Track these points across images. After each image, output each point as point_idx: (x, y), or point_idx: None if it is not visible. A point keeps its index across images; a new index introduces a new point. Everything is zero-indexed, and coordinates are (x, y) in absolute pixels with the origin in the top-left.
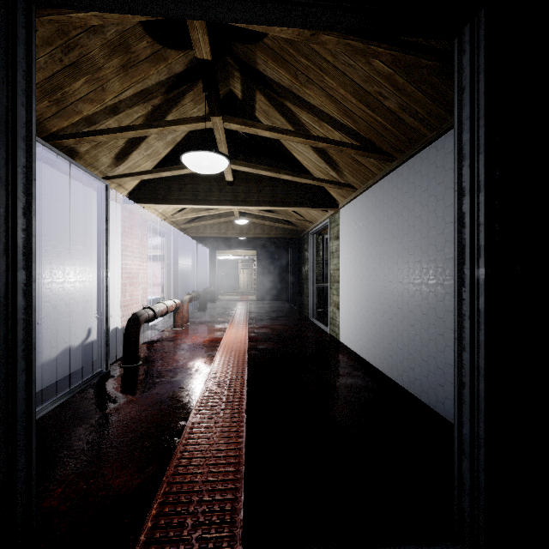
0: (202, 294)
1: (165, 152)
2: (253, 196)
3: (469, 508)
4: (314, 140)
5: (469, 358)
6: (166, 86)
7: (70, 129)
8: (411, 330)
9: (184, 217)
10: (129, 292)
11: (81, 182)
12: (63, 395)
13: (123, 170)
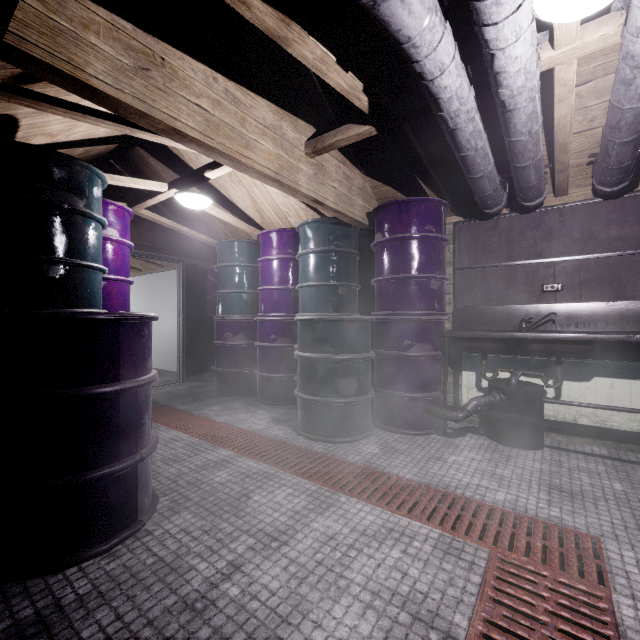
0: None
1: None
2: None
3: (179, 373)
4: None
5: (179, 339)
6: None
7: None
8: (171, 344)
9: None
10: None
11: None
12: None
13: None
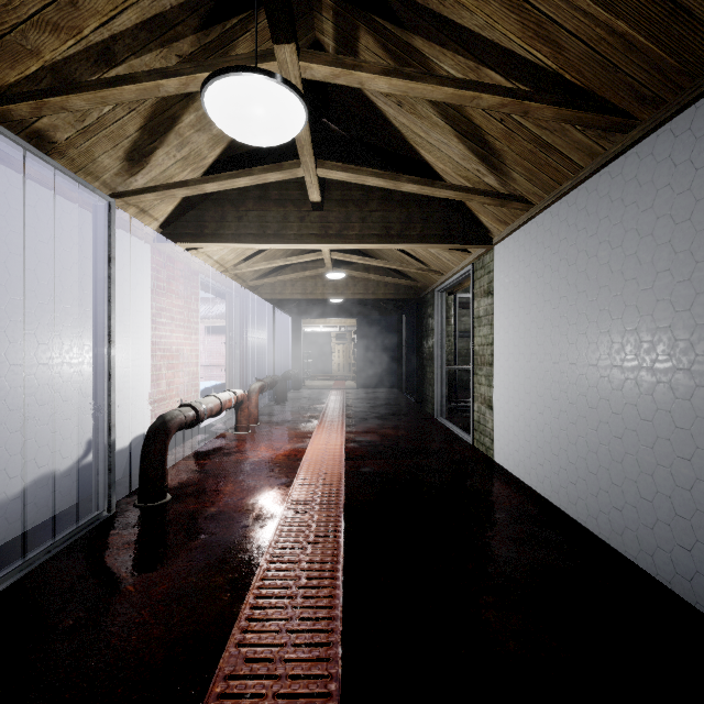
0: (279, 380)
1: (213, 155)
2: (353, 226)
3: None
4: (474, 90)
5: None
6: (200, 13)
7: (26, 90)
8: (681, 468)
9: (251, 268)
10: (165, 378)
11: (72, 200)
12: (5, 576)
13: (143, 183)
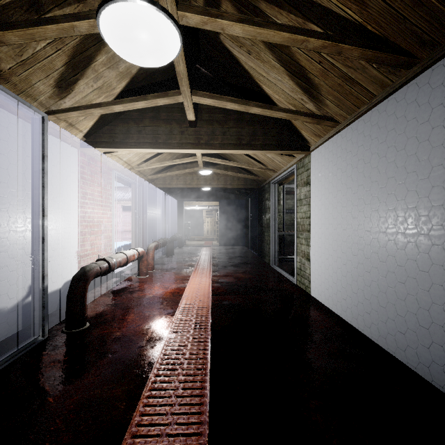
0: (168, 241)
1: (120, 87)
2: (217, 138)
3: None
4: (304, 35)
5: None
6: None
7: None
8: None
9: (149, 167)
10: (88, 241)
11: (17, 114)
12: None
13: (70, 105)
